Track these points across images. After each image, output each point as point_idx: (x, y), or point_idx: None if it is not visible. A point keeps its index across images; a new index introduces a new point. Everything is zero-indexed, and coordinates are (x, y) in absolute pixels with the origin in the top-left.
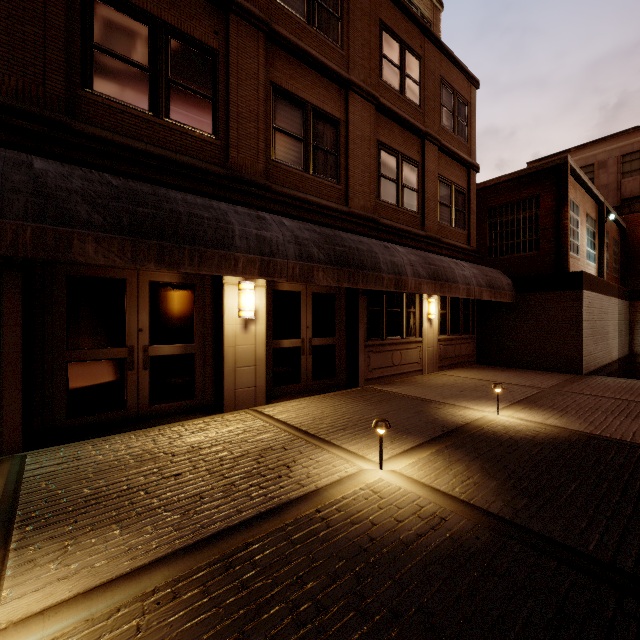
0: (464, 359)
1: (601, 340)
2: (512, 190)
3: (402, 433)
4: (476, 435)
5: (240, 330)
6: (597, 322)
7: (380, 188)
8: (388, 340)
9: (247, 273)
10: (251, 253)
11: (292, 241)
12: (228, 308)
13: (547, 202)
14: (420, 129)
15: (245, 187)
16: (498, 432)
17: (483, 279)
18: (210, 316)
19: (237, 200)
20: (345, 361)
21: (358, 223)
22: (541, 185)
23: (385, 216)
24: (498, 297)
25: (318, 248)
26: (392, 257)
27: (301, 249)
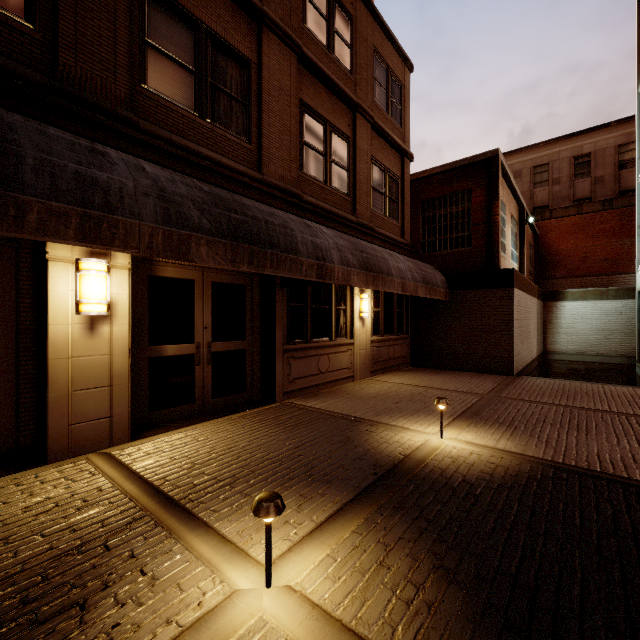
0: (398, 361)
1: (526, 339)
2: (445, 183)
3: (318, 484)
4: (420, 478)
5: (81, 333)
6: (523, 321)
7: (304, 158)
8: (313, 343)
9: (49, 233)
10: (59, 200)
11: (152, 194)
12: (56, 298)
13: (479, 197)
14: (351, 98)
15: (85, 111)
16: (447, 469)
17: (418, 274)
18: (30, 311)
19: (72, 130)
20: (259, 370)
21: (274, 195)
22: (473, 179)
23: (310, 193)
24: (433, 294)
25: (201, 211)
26: (314, 237)
27: (169, 208)
